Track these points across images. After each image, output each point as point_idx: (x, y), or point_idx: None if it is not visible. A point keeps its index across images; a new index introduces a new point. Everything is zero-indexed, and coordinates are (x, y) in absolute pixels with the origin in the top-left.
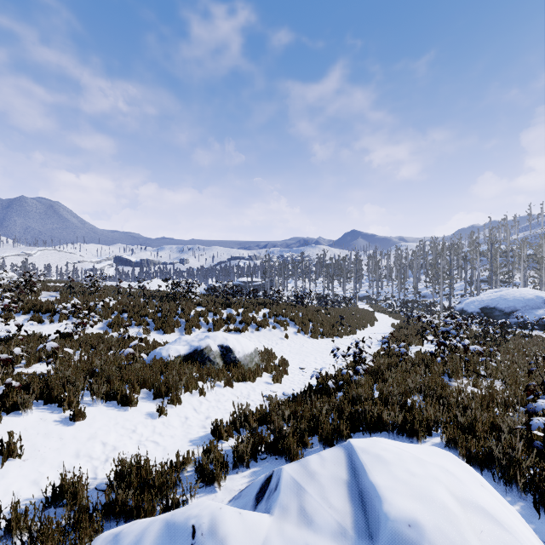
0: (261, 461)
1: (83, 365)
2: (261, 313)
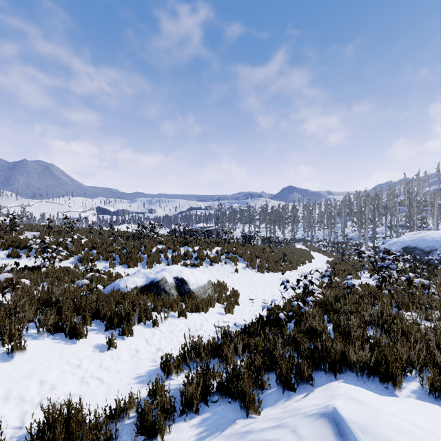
0: (212, 404)
1: (41, 296)
2: (214, 251)
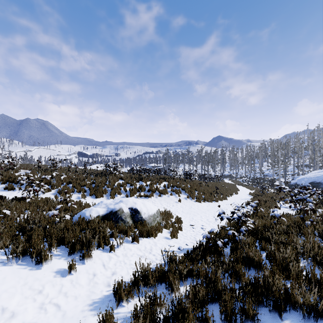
0: None
1: (21, 223)
2: (162, 185)
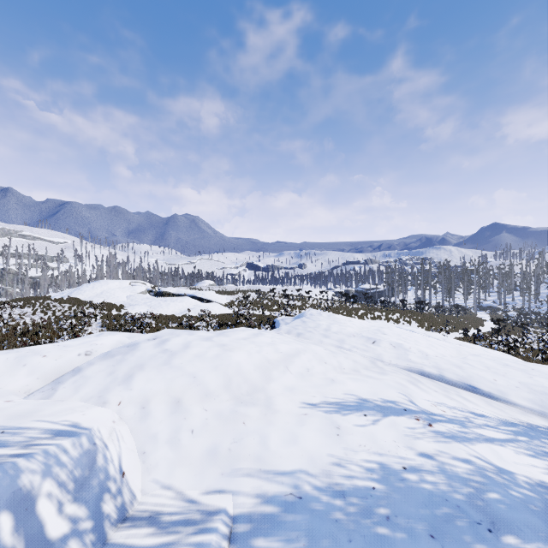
0: None
1: None
2: (395, 316)
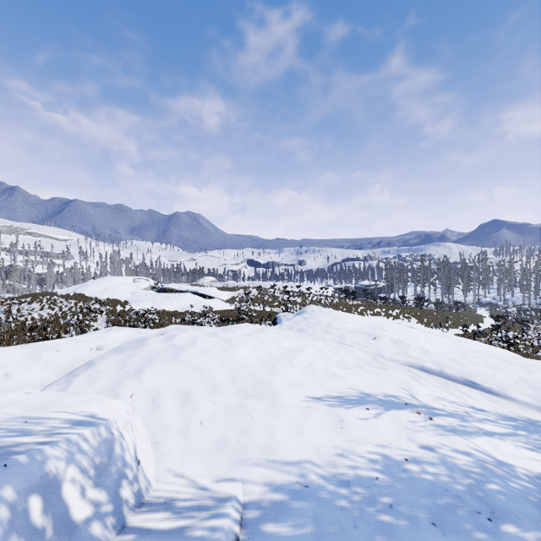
0: None
1: None
2: (394, 312)
